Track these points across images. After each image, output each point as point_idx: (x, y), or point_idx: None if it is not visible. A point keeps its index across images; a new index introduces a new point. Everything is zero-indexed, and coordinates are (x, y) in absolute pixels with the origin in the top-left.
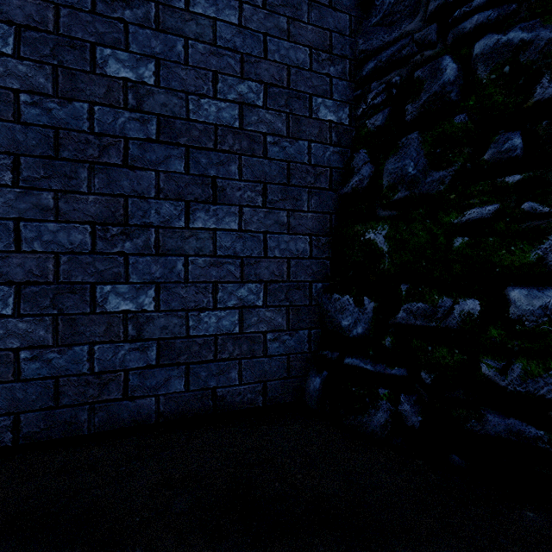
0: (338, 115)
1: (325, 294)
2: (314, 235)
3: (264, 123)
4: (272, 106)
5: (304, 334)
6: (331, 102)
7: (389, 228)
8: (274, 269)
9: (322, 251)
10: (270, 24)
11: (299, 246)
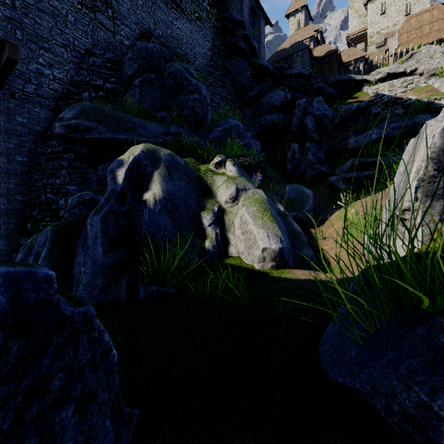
0: (24, 198)
1: (19, 237)
2: (16, 224)
3: (0, 202)
4: (3, 198)
5: (13, 245)
6: (21, 195)
7: (31, 224)
8: (3, 232)
9: (18, 228)
10: (2, 181)
11: (11, 227)
